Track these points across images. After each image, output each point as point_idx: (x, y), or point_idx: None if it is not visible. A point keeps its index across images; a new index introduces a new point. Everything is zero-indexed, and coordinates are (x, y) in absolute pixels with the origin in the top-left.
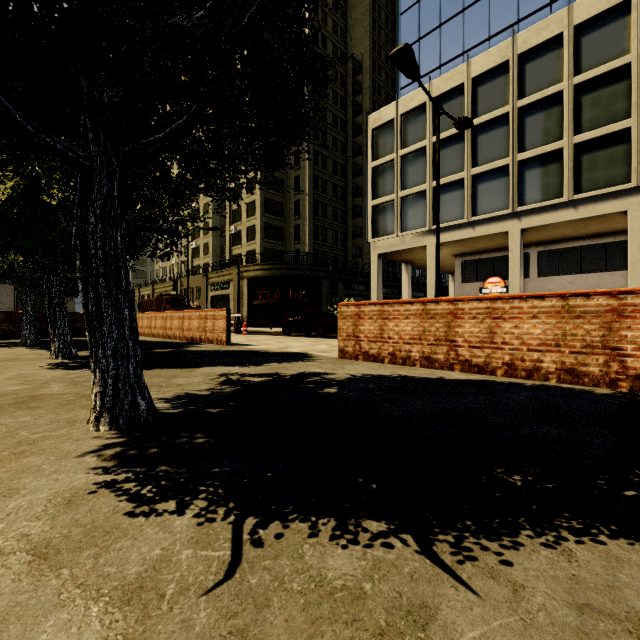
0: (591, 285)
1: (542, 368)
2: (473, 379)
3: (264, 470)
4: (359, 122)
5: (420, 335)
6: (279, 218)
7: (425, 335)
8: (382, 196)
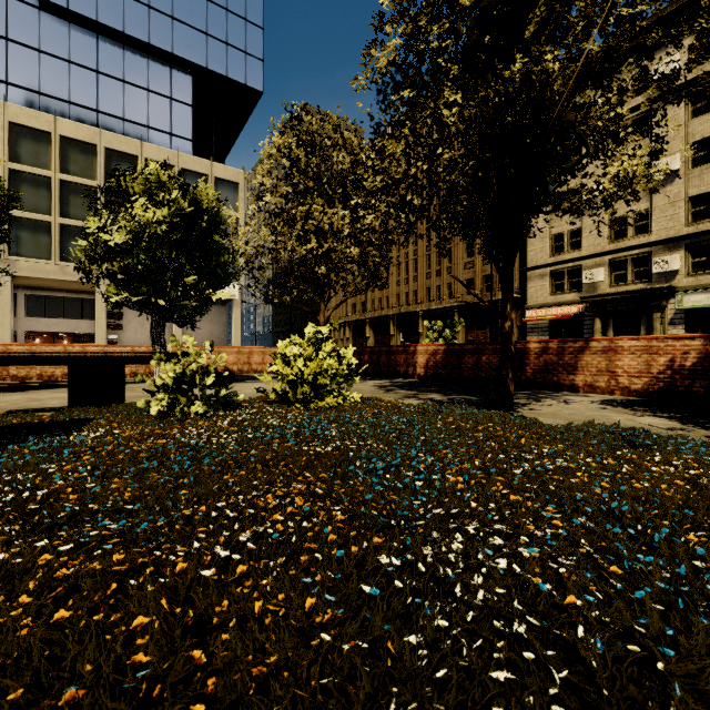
0: (72, 328)
1: (56, 375)
2: (23, 382)
3: None
4: None
5: None
6: None
7: None
8: None
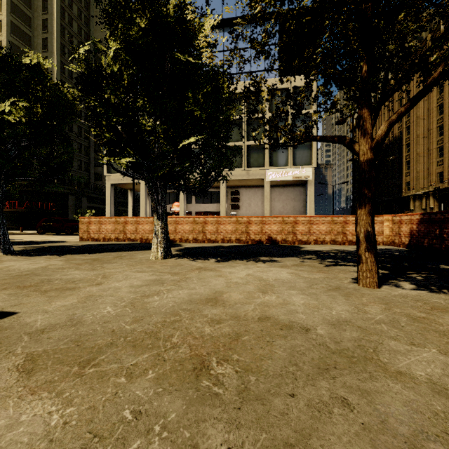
0: (214, 209)
1: (149, 238)
2: (129, 243)
3: (60, 253)
4: None
5: (114, 230)
6: None
7: (116, 230)
8: None
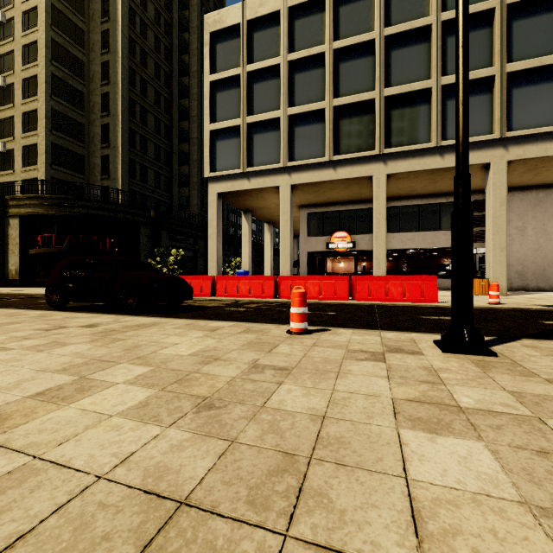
0: (428, 243)
1: None
2: None
3: None
4: (186, 61)
5: None
6: (78, 142)
7: None
8: (223, 120)
